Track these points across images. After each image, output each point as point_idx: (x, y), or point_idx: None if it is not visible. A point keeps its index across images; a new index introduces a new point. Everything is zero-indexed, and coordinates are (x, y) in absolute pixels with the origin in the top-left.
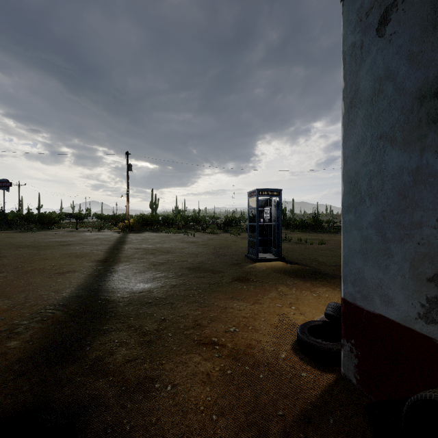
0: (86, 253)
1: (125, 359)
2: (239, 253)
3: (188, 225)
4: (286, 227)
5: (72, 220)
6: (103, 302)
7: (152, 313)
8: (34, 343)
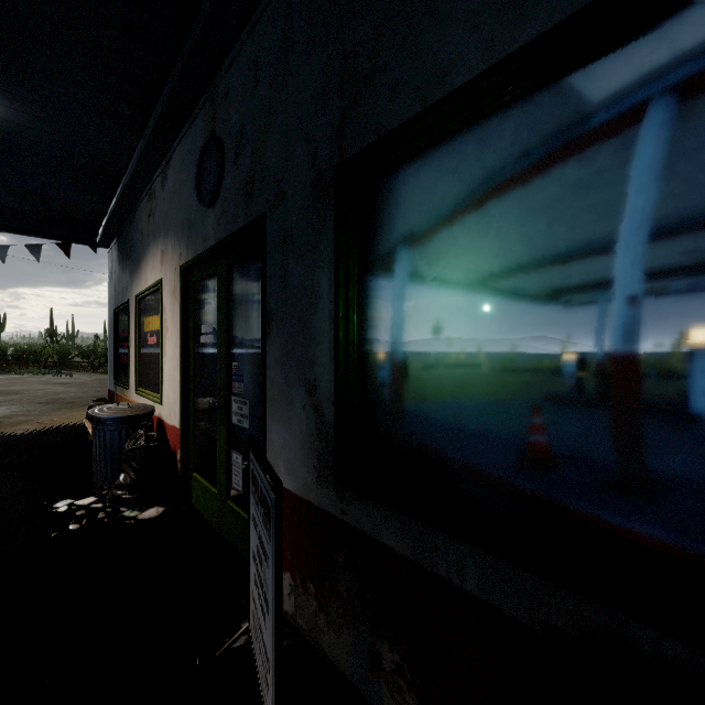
0: None
1: None
2: None
3: (69, 363)
4: None
5: None
6: None
7: None
8: None
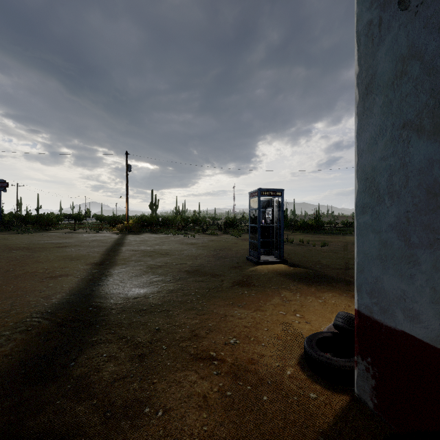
0: (82, 255)
1: (113, 377)
2: (240, 255)
3: (188, 226)
4: (287, 228)
5: (71, 221)
6: (94, 310)
7: (146, 322)
8: (14, 357)
